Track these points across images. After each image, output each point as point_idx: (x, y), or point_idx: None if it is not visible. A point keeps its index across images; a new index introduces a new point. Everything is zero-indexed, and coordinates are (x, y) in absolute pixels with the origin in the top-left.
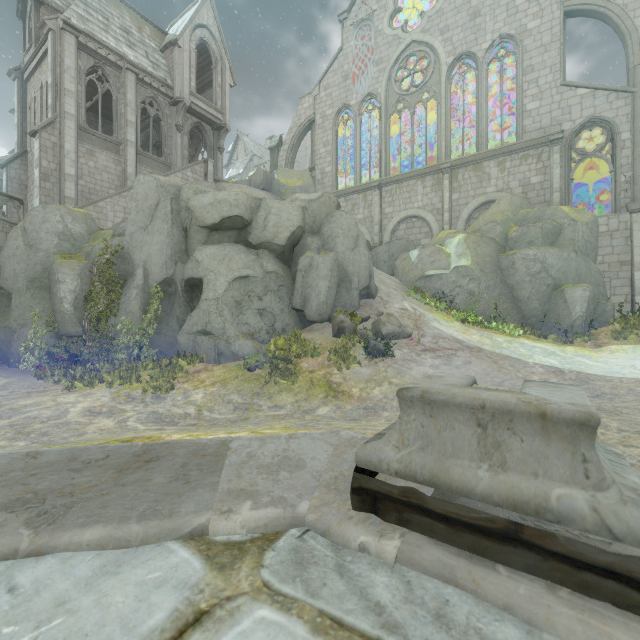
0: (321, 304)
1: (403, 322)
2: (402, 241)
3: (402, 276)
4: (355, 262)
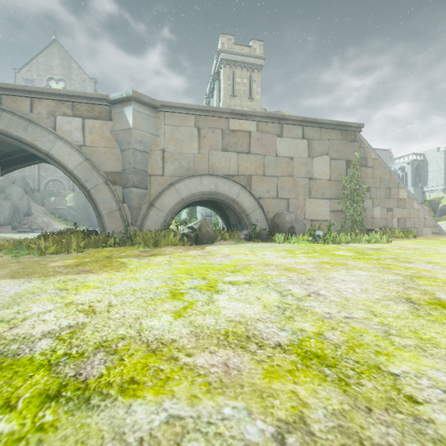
0: (6, 219)
1: (42, 225)
2: (49, 191)
3: (47, 207)
4: (22, 204)
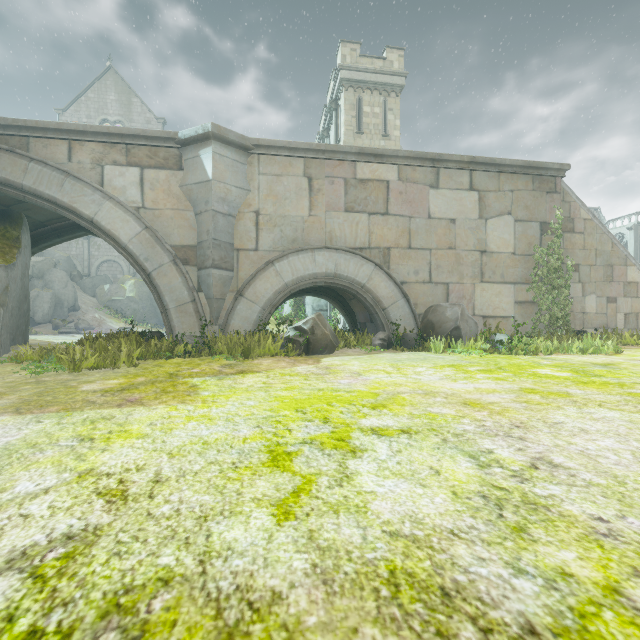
0: (45, 315)
1: (93, 323)
2: (102, 277)
3: (99, 298)
4: (66, 294)
